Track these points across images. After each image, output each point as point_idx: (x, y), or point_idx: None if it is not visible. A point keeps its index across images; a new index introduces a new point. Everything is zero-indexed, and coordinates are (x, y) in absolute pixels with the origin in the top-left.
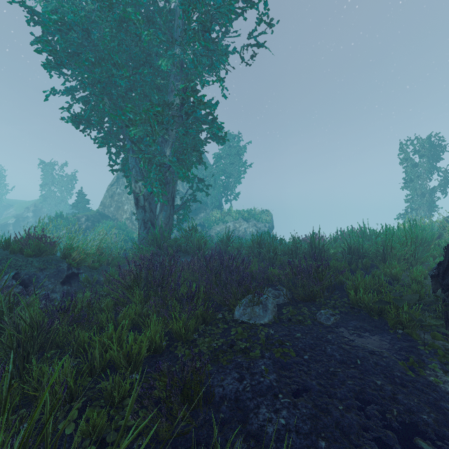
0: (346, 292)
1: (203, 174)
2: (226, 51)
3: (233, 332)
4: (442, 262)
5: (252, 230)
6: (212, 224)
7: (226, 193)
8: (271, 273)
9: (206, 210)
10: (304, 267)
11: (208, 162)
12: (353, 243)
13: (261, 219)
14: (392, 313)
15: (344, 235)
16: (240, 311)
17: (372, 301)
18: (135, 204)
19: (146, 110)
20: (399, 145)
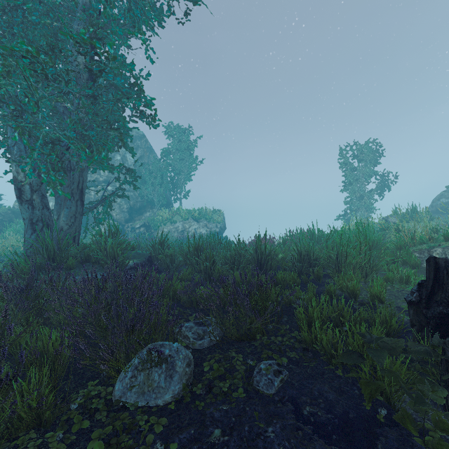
0: (297, 323)
1: (148, 169)
2: (159, 11)
3: (91, 443)
4: (424, 282)
5: (203, 231)
6: (159, 225)
7: (176, 191)
8: (202, 293)
9: (153, 209)
10: (239, 291)
11: (156, 157)
12: (304, 248)
13: (212, 219)
14: (366, 372)
15: (293, 236)
16: (126, 382)
17: (332, 341)
18: (17, 197)
19: (5, 45)
20: (342, 149)
